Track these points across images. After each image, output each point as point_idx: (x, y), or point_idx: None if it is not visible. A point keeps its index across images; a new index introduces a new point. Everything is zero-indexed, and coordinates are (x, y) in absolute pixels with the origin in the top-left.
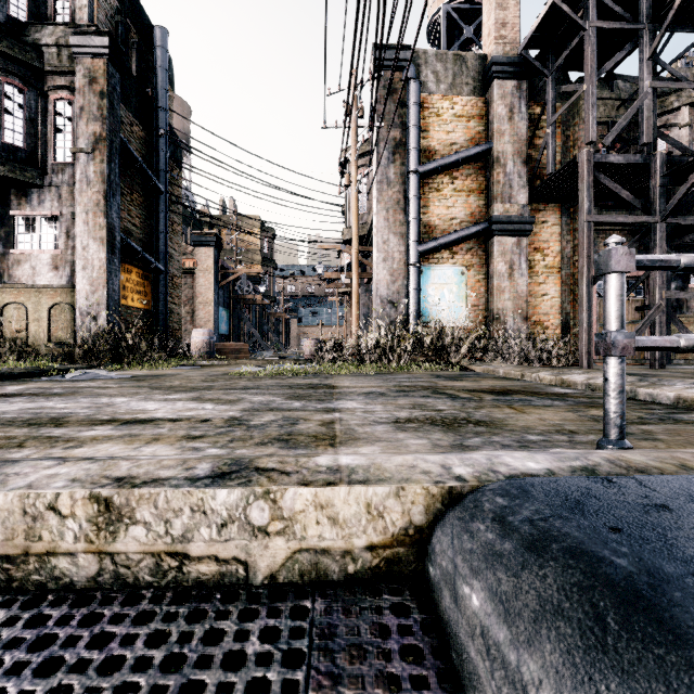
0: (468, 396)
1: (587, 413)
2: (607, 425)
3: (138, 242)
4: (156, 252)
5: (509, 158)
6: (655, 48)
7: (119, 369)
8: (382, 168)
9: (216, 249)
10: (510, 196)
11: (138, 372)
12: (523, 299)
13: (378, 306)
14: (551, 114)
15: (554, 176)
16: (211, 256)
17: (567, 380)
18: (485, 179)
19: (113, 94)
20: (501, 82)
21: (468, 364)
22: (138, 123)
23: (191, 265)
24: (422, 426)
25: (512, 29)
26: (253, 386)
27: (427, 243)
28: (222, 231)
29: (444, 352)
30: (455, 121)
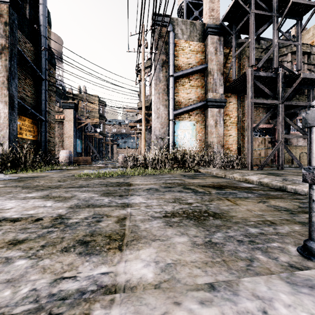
0: (203, 190)
1: (270, 204)
2: (314, 232)
3: (29, 104)
4: (40, 110)
5: (215, 72)
6: (279, 24)
7: (15, 172)
8: (156, 73)
9: (74, 110)
10: (215, 89)
11: (24, 174)
12: (221, 137)
13: (155, 139)
14: (234, 52)
15: (235, 81)
16: (72, 113)
17: (248, 179)
18: (204, 81)
19: (12, 24)
20: (211, 36)
21: (198, 168)
22: (29, 42)
23: (61, 117)
24: (182, 220)
25: (216, 12)
26: (85, 185)
27: (178, 110)
28: (79, 102)
29: (186, 163)
30: (191, 53)
